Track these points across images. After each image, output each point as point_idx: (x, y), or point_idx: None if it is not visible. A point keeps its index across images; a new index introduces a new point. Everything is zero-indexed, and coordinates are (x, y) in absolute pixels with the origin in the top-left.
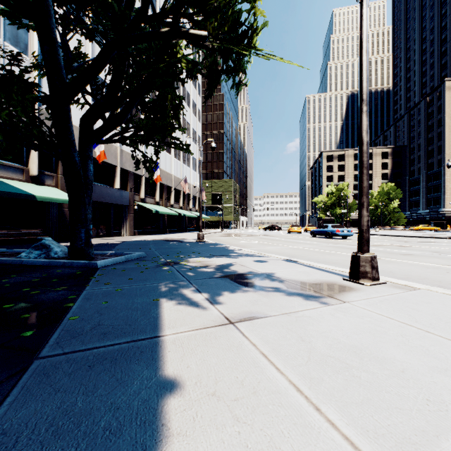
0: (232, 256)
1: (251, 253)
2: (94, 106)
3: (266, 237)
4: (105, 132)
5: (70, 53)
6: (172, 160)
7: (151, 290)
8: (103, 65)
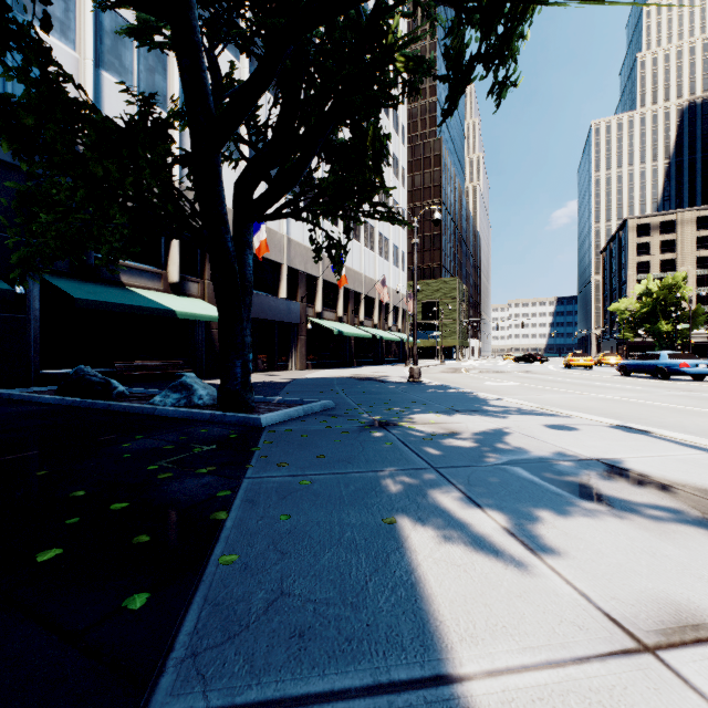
0: (492, 414)
1: (525, 407)
2: (255, 159)
3: (527, 374)
4: (270, 200)
5: (219, 75)
6: (361, 251)
7: (369, 490)
8: (272, 76)
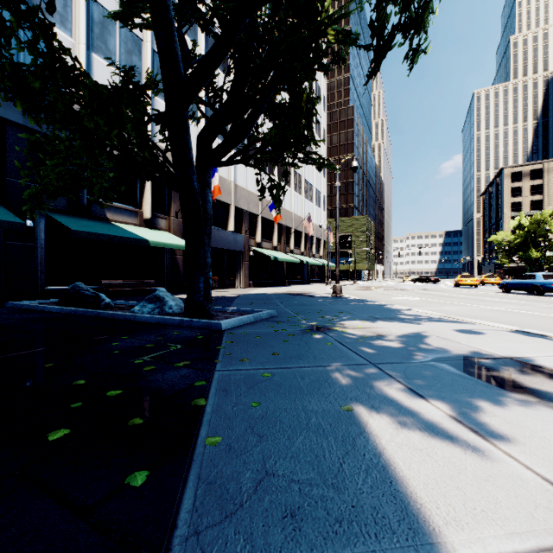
0: (407, 321)
1: (433, 316)
2: (214, 116)
3: (426, 291)
4: (226, 149)
5: (187, 48)
6: (292, 194)
7: (322, 381)
8: (231, 44)
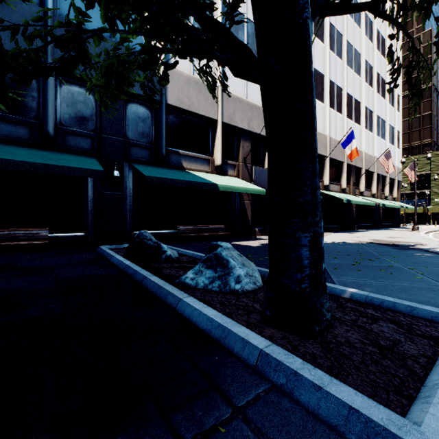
0: None
1: None
2: None
3: None
4: None
5: None
6: (361, 132)
7: None
8: None
